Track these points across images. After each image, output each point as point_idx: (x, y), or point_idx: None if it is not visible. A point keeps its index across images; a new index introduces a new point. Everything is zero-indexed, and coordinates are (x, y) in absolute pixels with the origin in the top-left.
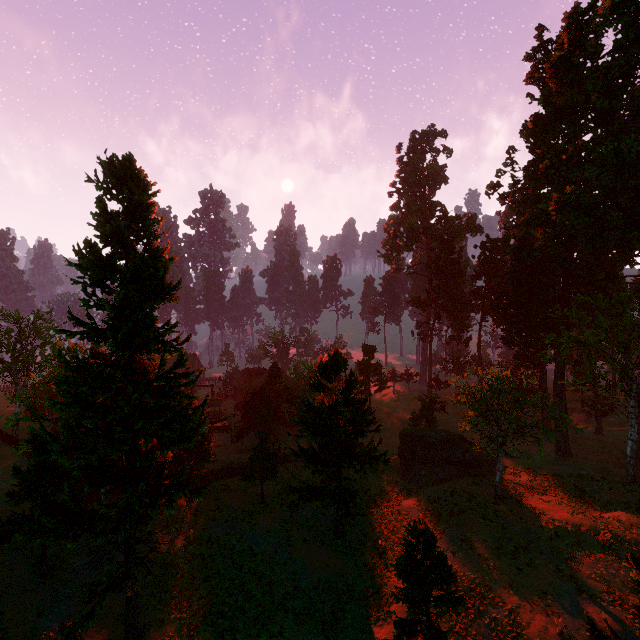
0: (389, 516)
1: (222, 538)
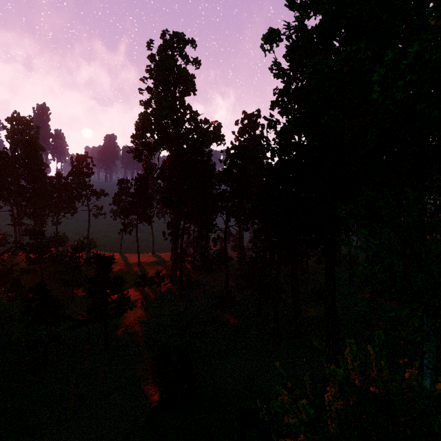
0: None
1: None
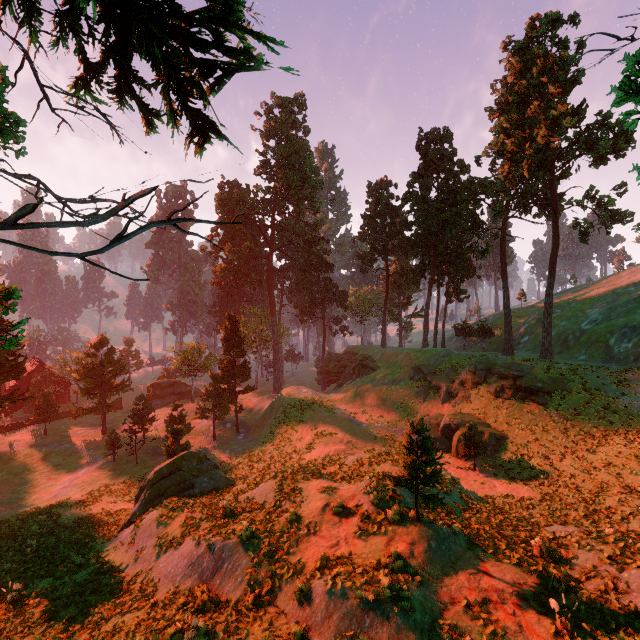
0: None
1: (20, 449)
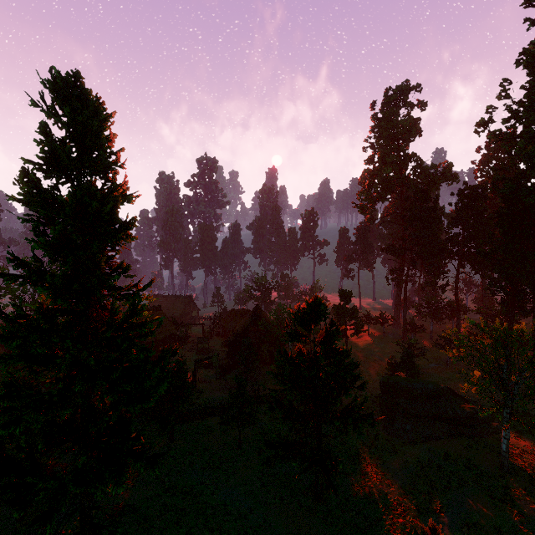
0: (373, 477)
1: (197, 488)
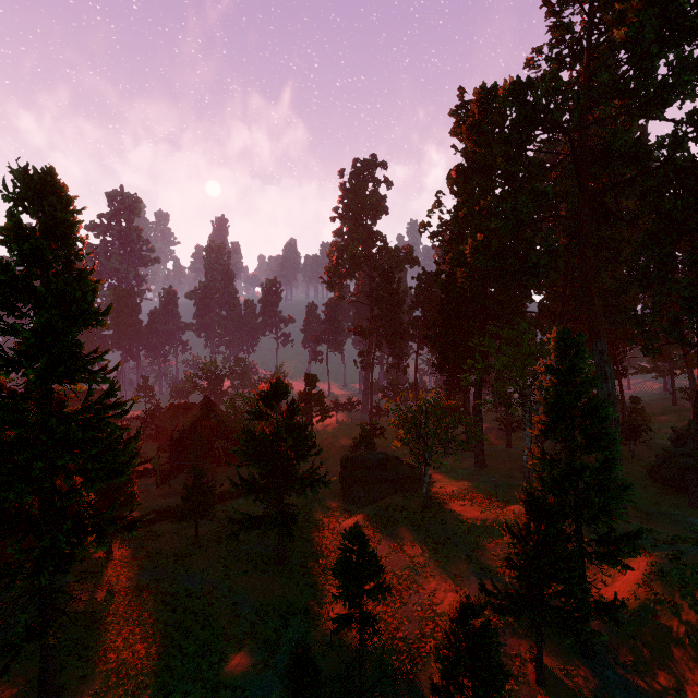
0: (330, 537)
1: (152, 584)
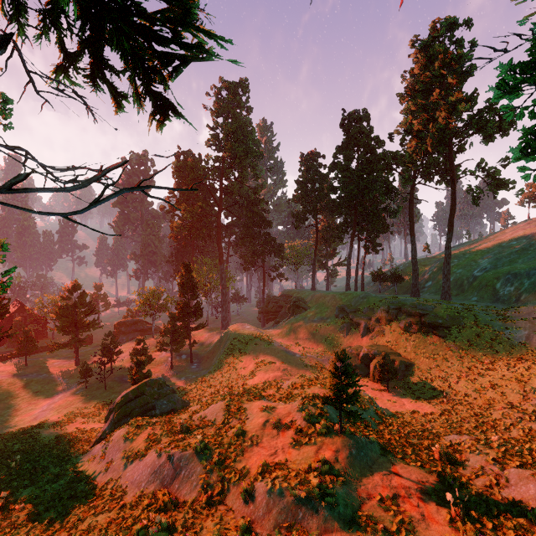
0: None
1: (4, 379)
